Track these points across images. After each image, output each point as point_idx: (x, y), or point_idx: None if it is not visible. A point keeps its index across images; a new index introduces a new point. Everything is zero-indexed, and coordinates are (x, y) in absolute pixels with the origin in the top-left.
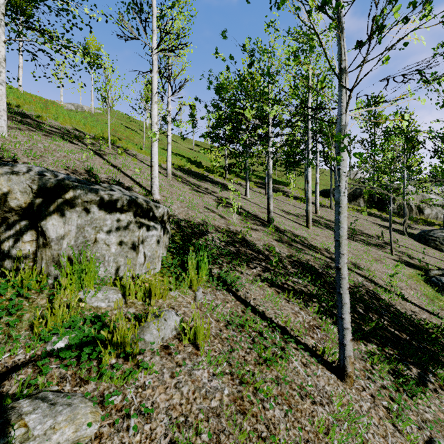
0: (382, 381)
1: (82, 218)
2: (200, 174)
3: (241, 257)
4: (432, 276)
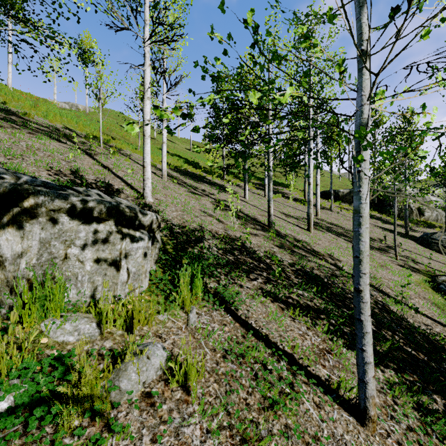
0: (408, 421)
1: (47, 230)
2: (198, 175)
3: (241, 267)
4: (440, 283)
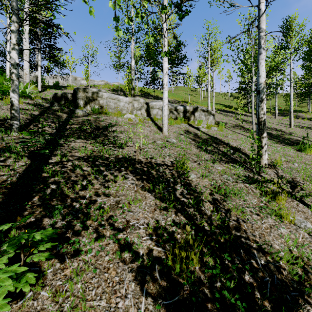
0: None
1: (199, 113)
2: (230, 111)
3: (238, 128)
4: None
